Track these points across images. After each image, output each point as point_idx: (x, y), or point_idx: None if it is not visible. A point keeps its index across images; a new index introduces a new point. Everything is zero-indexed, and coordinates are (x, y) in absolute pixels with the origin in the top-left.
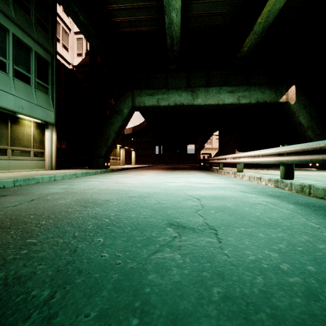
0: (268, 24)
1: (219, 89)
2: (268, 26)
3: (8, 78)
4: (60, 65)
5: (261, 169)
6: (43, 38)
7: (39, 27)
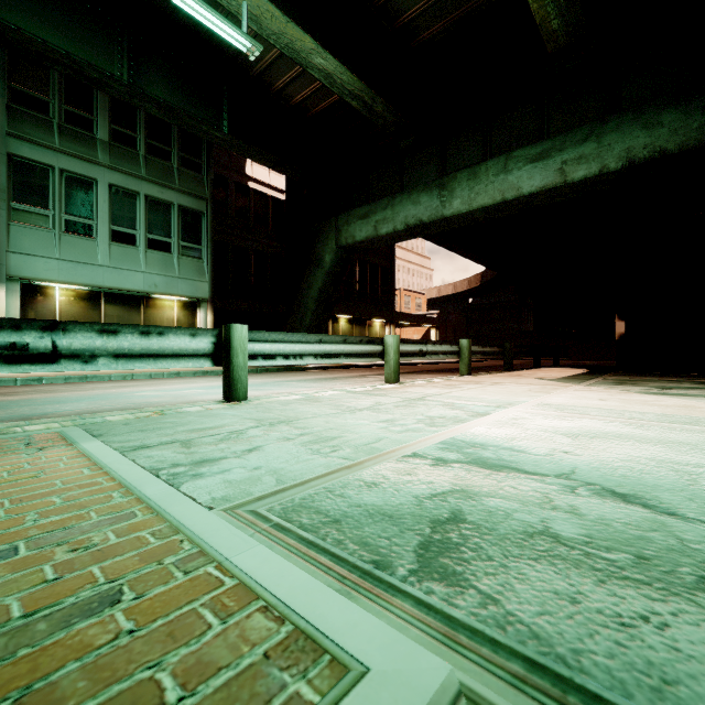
0: None
1: (506, 160)
2: None
3: (139, 253)
4: (266, 201)
5: (575, 380)
6: (190, 183)
7: (187, 169)
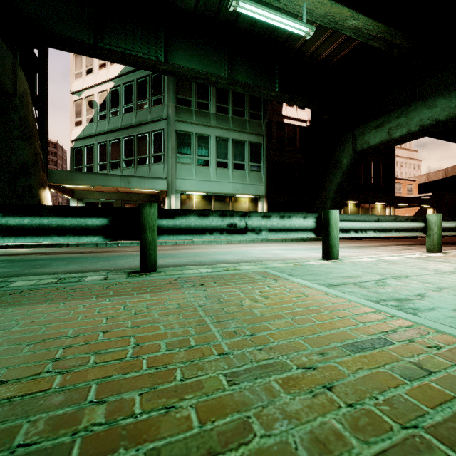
0: None
1: None
2: None
3: (229, 172)
4: (294, 129)
5: None
6: (254, 127)
7: (252, 119)
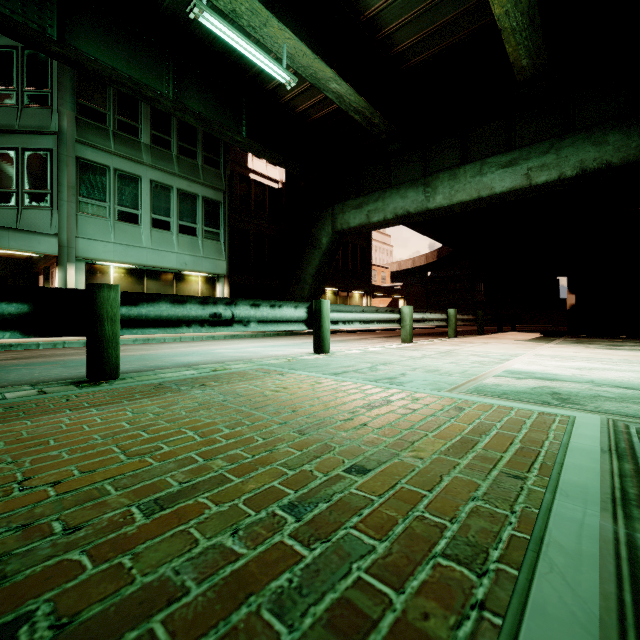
0: (529, 3)
1: (481, 165)
2: (536, 5)
3: (172, 237)
4: (263, 190)
5: (543, 341)
6: (211, 177)
7: (208, 166)
